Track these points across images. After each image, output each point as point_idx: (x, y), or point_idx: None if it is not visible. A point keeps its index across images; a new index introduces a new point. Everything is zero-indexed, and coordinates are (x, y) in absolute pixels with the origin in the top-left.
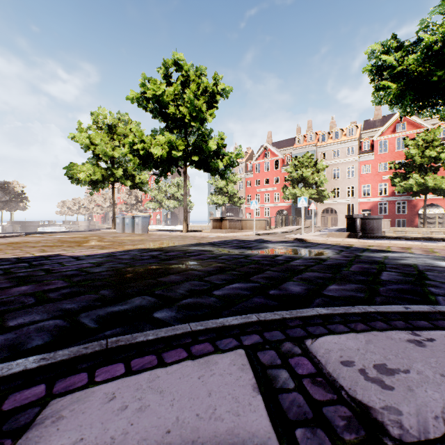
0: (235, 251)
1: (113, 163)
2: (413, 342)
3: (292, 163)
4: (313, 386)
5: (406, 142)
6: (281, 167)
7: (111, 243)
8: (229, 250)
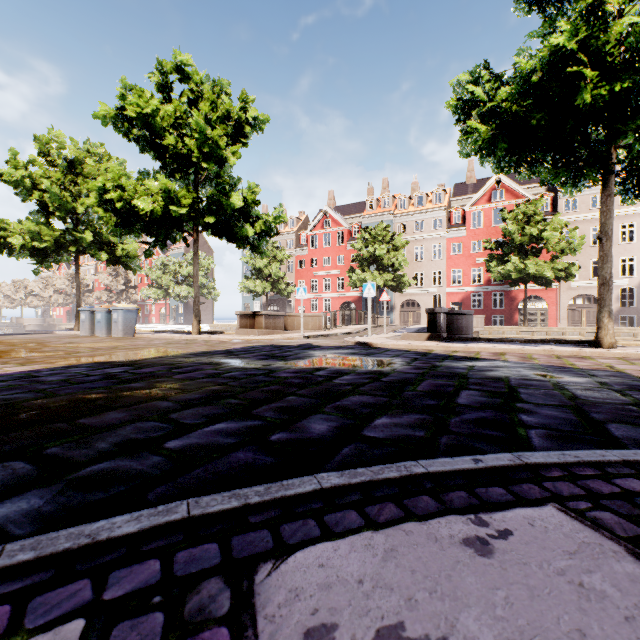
0: (257, 363)
1: (77, 223)
2: (473, 544)
3: (361, 236)
4: None
5: (504, 214)
6: (347, 241)
7: (52, 353)
8: (249, 362)
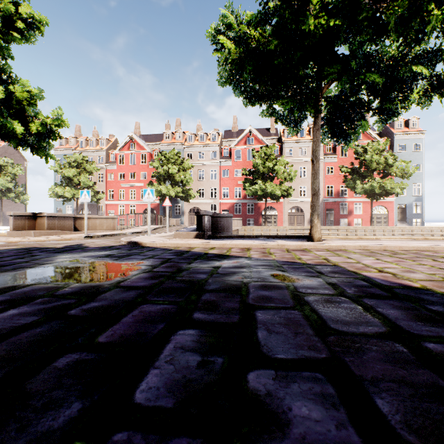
0: None
1: None
2: None
3: (158, 157)
4: None
5: (254, 153)
6: (149, 162)
7: None
8: None
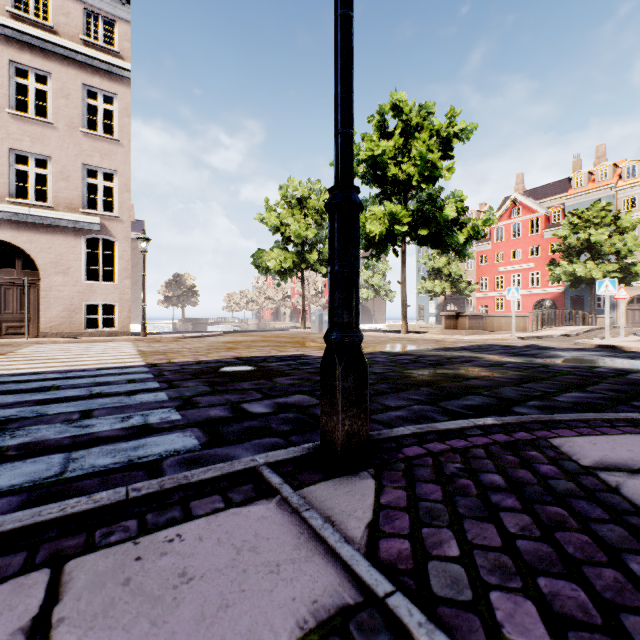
0: (515, 359)
1: (303, 246)
2: None
3: (567, 221)
4: None
5: None
6: (544, 229)
7: None
8: (505, 358)
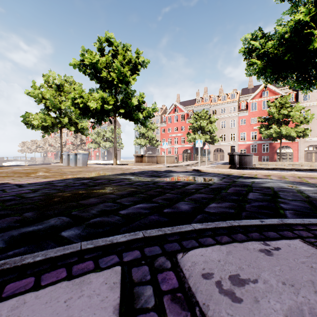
0: (148, 179)
1: (61, 114)
2: (263, 251)
3: (193, 116)
4: (171, 303)
5: (268, 104)
6: (186, 119)
7: (55, 173)
8: (144, 178)
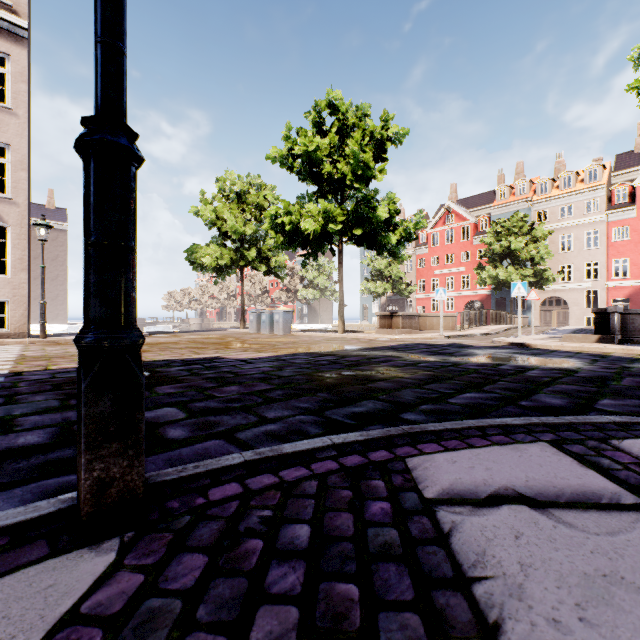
0: (433, 357)
1: (242, 242)
2: None
3: (492, 229)
4: None
5: None
6: (473, 236)
7: (260, 345)
8: (424, 357)
